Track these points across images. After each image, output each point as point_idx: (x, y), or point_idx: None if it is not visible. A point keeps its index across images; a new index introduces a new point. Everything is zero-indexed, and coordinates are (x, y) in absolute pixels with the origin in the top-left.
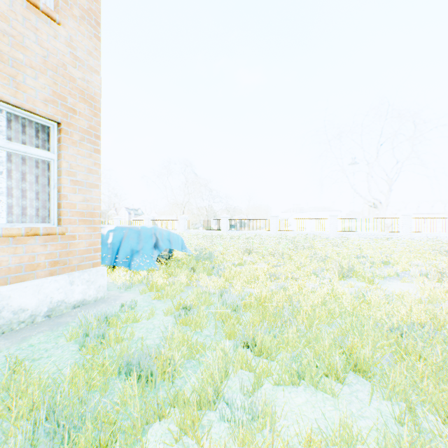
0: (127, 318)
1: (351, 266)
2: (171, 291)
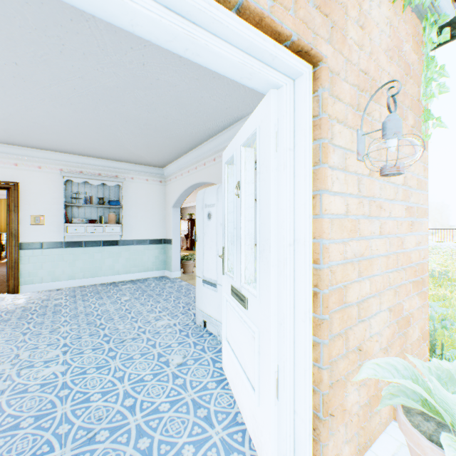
0: (448, 316)
1: None
2: (455, 303)
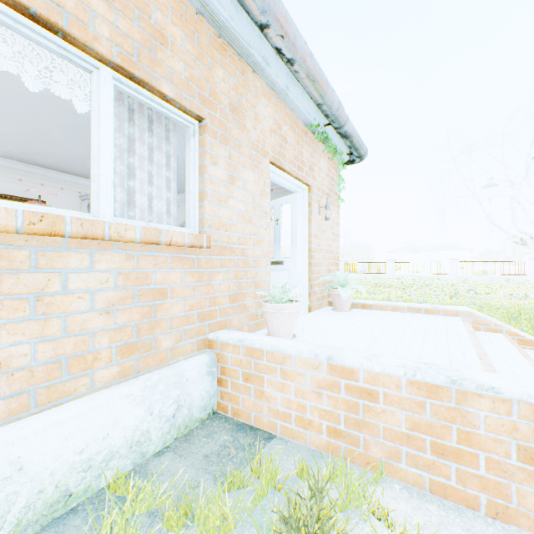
0: None
1: (457, 292)
2: (361, 298)
